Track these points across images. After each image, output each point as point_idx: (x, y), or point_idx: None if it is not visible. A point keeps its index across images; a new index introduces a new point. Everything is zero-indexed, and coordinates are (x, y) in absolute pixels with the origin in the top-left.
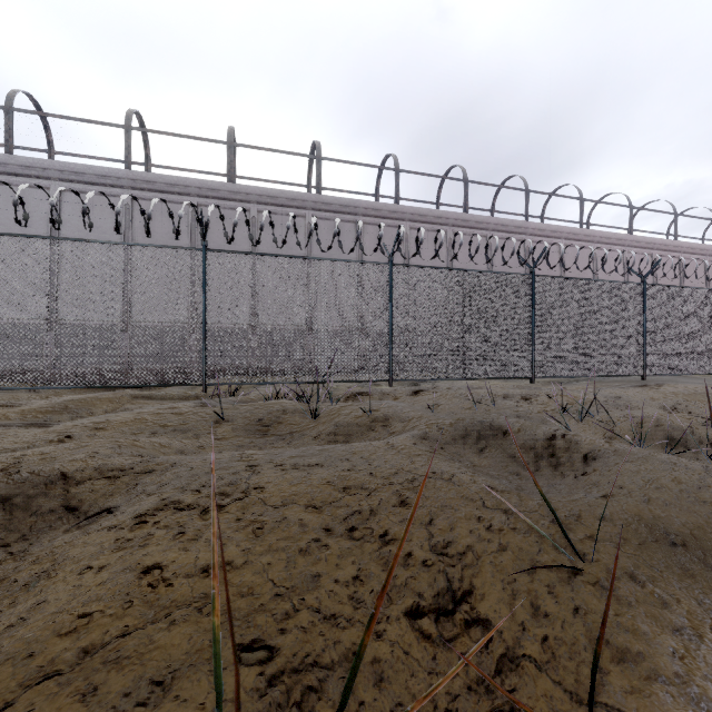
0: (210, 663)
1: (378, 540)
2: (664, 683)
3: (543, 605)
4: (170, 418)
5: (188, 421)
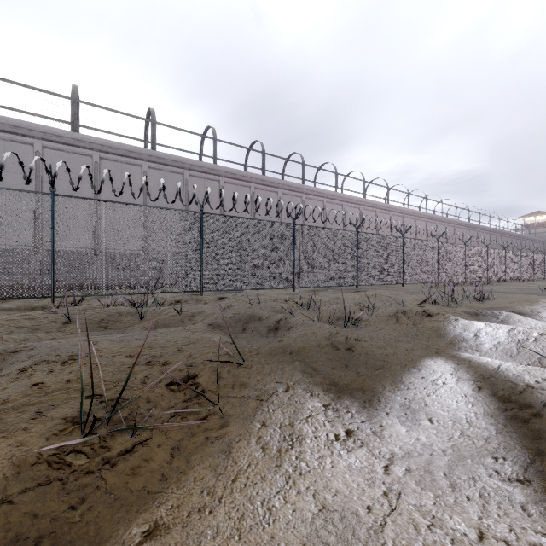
0: (75, 399)
1: (161, 364)
2: (250, 387)
3: (223, 375)
4: (24, 322)
5: (40, 323)
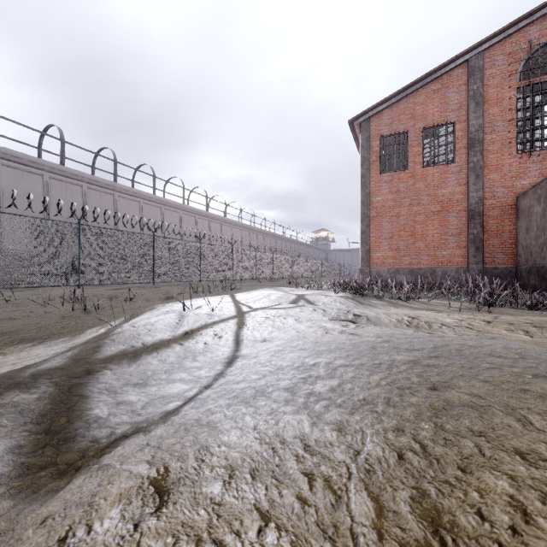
0: None
1: None
2: None
3: None
4: None
5: None
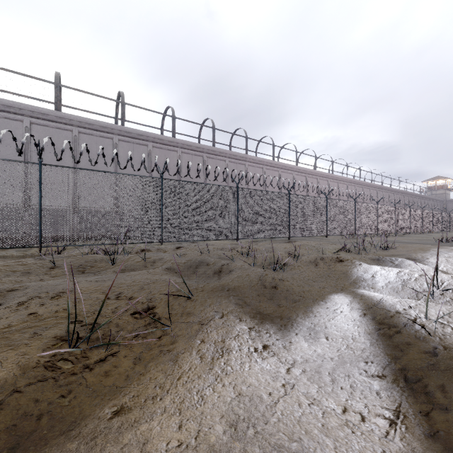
0: (62, 324)
1: (128, 298)
2: (194, 315)
3: (175, 306)
4: (18, 267)
5: (31, 268)
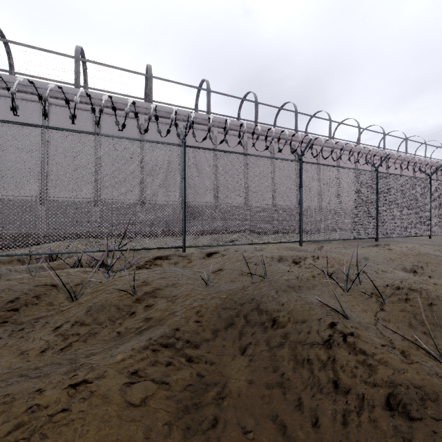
0: None
1: None
2: None
3: None
4: None
5: None
